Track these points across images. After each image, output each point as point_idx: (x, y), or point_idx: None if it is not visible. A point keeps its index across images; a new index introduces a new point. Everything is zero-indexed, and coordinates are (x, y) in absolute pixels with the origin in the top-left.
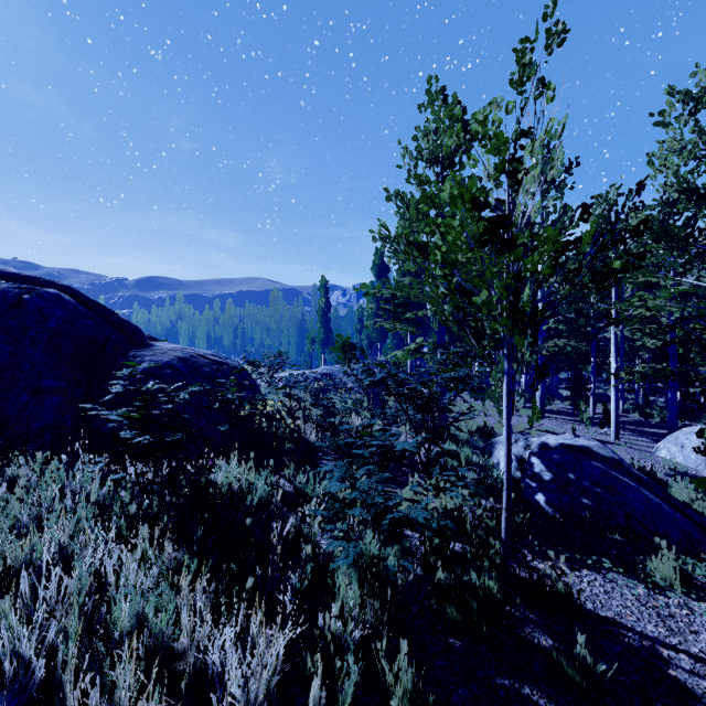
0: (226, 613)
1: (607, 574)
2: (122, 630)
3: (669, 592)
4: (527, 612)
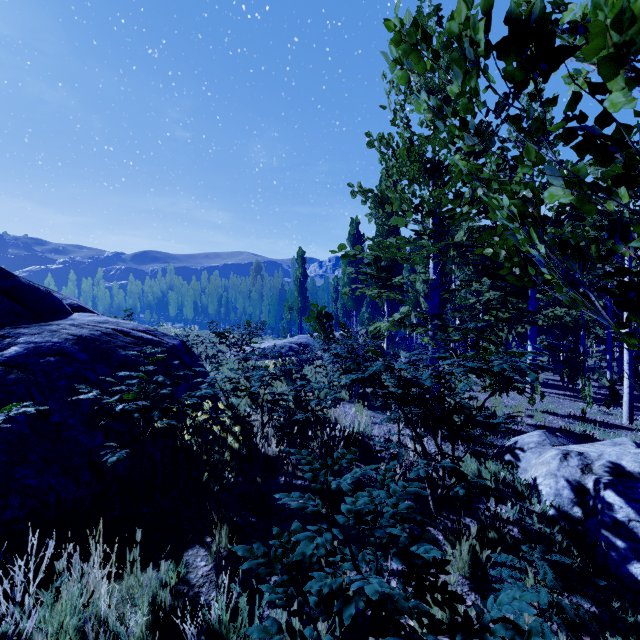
0: None
1: None
2: None
3: None
4: None
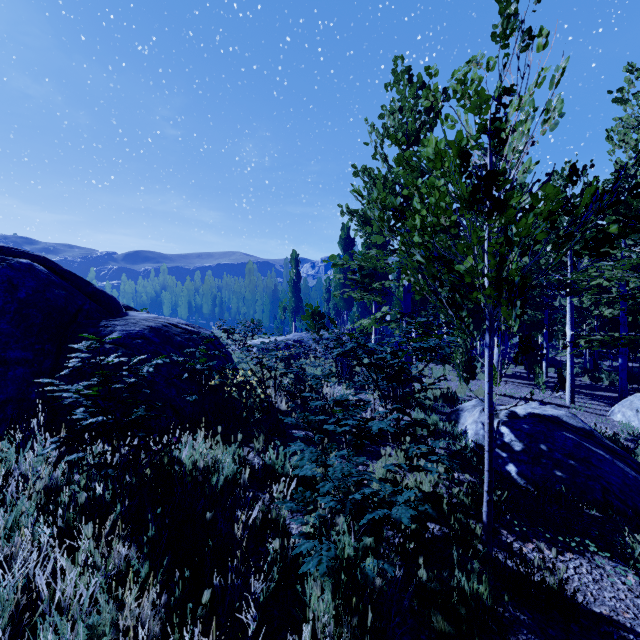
0: (177, 637)
1: (592, 557)
2: None
3: None
4: (518, 612)
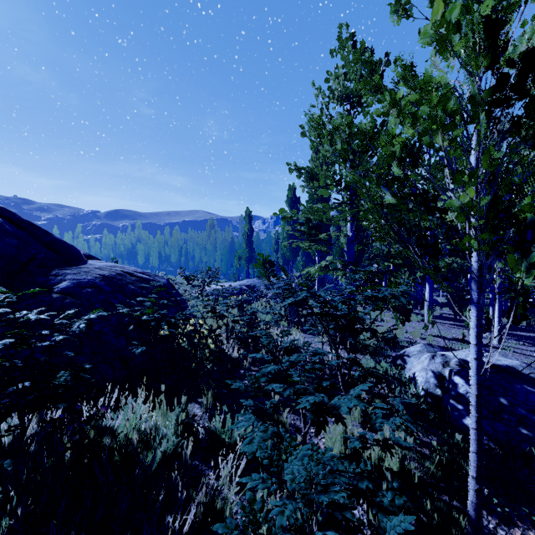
0: None
1: None
2: None
3: None
4: None
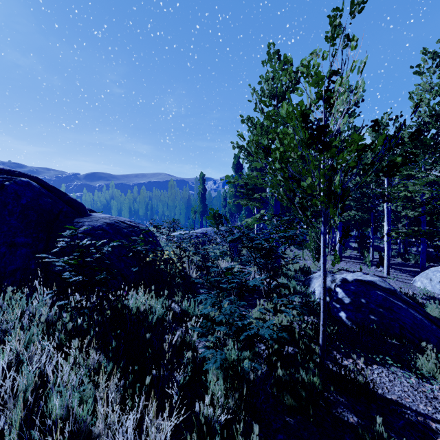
0: (130, 403)
1: (389, 367)
2: (56, 417)
3: (432, 381)
4: (338, 397)
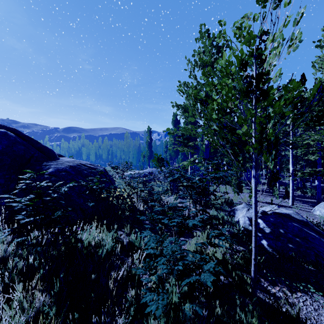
0: None
1: (312, 295)
2: None
3: None
4: None
